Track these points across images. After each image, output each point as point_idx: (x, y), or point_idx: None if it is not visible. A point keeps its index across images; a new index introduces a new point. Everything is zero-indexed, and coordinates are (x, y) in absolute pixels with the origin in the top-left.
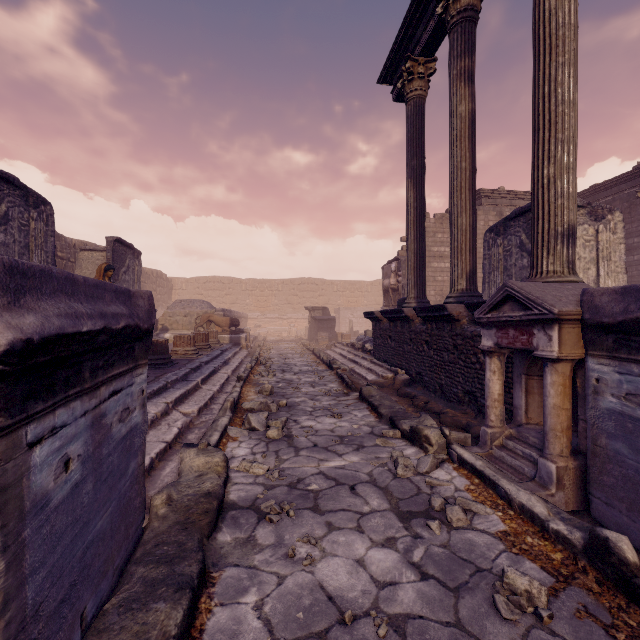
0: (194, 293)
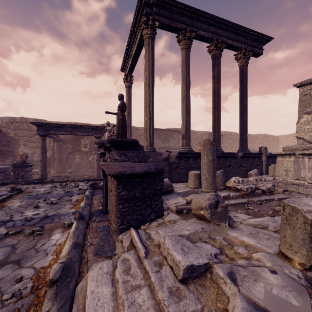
0: (290, 142)
